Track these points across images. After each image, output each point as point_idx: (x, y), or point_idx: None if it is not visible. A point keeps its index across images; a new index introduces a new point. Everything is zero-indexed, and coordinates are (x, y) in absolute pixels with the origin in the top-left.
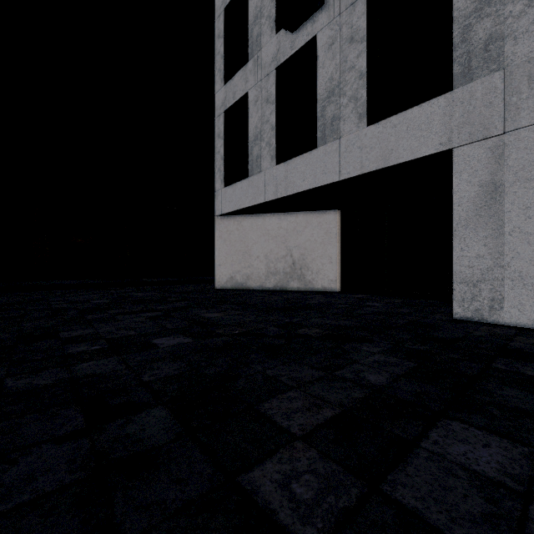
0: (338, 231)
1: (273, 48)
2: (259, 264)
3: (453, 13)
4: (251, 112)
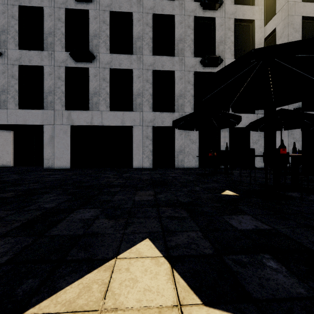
0: (12, 140)
1: None
2: None
3: (44, 90)
4: None
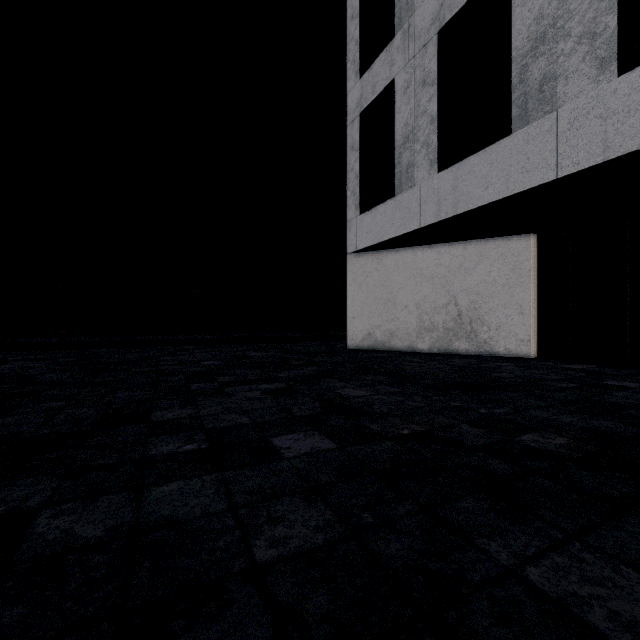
0: (533, 266)
1: (433, 5)
2: (407, 317)
3: None
4: (399, 105)
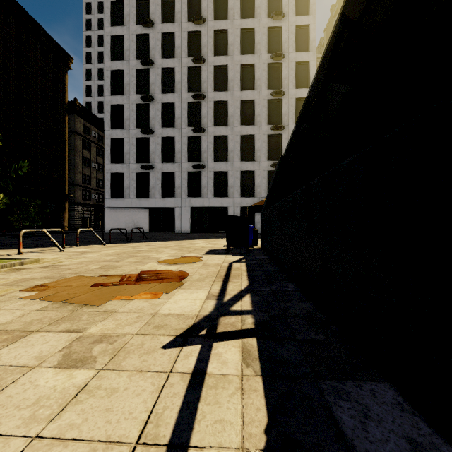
0: (148, 215)
1: (135, 166)
2: (122, 224)
3: (175, 186)
4: (125, 179)
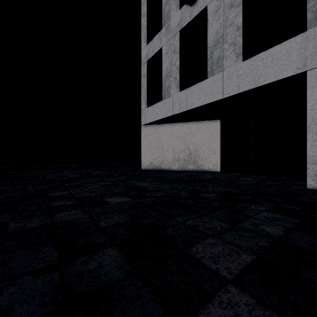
0: (219, 133)
1: (178, 18)
2: (168, 154)
3: None
4: (164, 59)
